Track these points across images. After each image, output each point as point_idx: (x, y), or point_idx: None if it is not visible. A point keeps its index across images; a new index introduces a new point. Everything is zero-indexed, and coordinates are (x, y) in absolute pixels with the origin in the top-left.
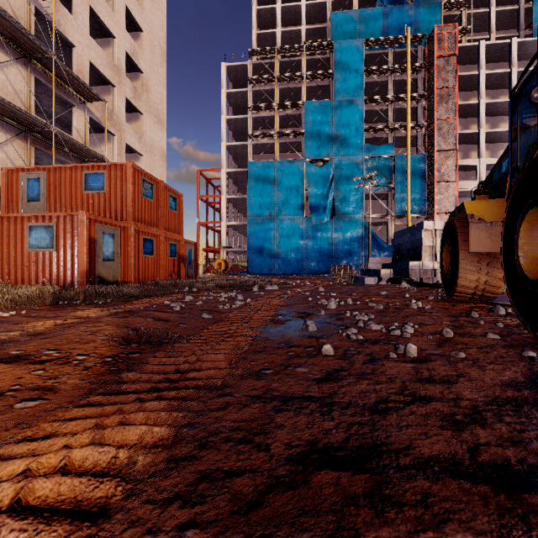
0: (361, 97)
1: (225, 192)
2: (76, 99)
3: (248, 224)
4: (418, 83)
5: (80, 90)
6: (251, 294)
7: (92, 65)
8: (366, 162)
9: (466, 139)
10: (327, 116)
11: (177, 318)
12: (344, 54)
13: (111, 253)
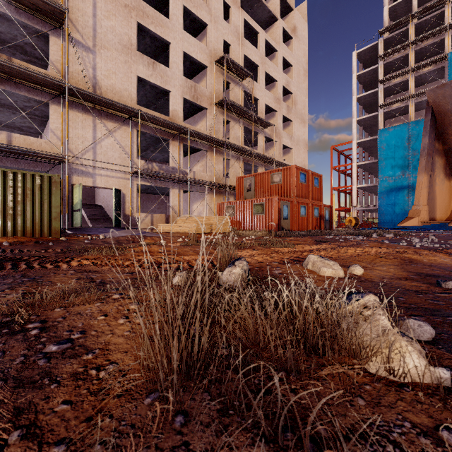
0: None
1: (355, 160)
2: (259, 129)
3: (378, 185)
4: None
5: (262, 124)
6: (369, 237)
7: (266, 105)
8: None
9: None
10: None
11: (330, 239)
12: None
13: (286, 215)
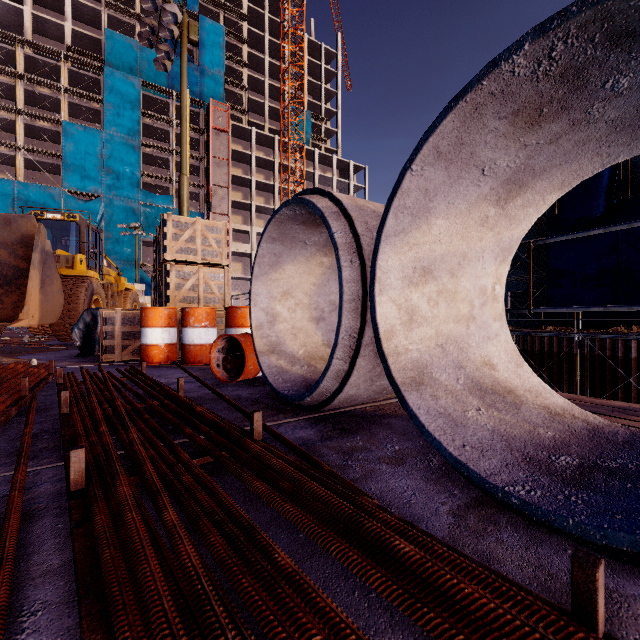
0: (138, 139)
1: None
2: None
3: None
4: (200, 144)
5: None
6: None
7: None
8: (145, 208)
9: (244, 206)
10: (95, 146)
11: None
12: (117, 85)
13: None
